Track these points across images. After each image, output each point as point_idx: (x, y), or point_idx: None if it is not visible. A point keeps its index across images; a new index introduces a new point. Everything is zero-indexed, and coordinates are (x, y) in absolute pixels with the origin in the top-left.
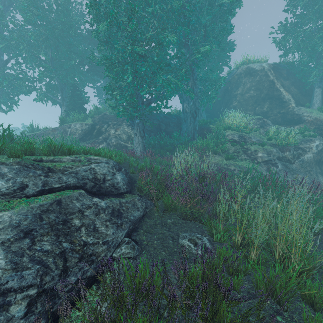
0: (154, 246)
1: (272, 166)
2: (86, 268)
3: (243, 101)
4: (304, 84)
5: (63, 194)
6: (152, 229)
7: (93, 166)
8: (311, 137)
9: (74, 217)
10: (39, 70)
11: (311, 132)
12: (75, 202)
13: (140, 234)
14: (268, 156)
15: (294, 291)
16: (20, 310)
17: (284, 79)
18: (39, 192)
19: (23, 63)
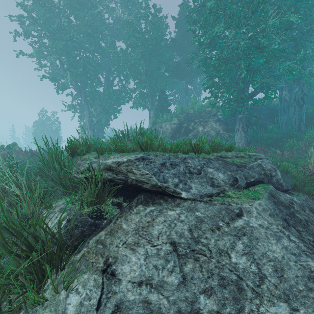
0: None
1: None
2: None
3: None
4: None
5: (265, 187)
6: None
7: (259, 162)
8: None
9: (293, 211)
10: (134, 82)
11: None
12: (278, 196)
13: None
14: None
15: None
16: None
17: None
18: (246, 184)
19: (124, 79)
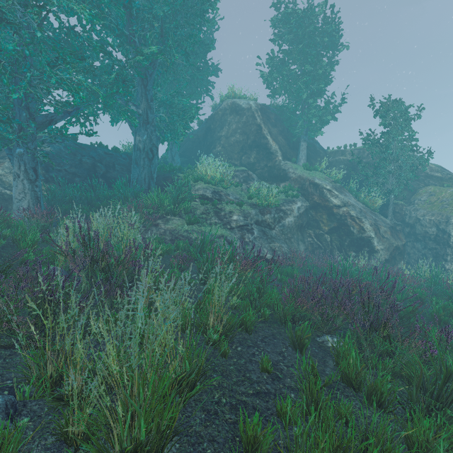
0: None
1: (247, 233)
2: None
3: (228, 146)
4: (292, 135)
5: None
6: None
7: None
8: (294, 198)
9: None
10: None
11: (295, 192)
12: None
13: None
14: (244, 219)
15: None
16: None
17: (273, 126)
18: None
19: None
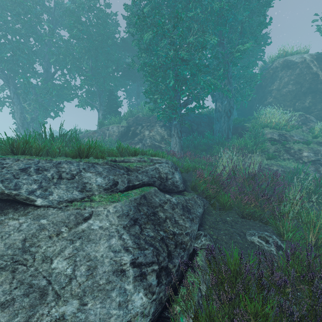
0: (225, 241)
1: (321, 167)
2: (182, 253)
3: (280, 96)
4: None
5: (144, 190)
6: (216, 226)
7: (157, 166)
8: None
9: (158, 210)
10: (80, 79)
11: None
12: (154, 197)
13: (207, 229)
14: (315, 155)
15: None
16: (153, 280)
17: None
18: (126, 188)
19: (68, 73)
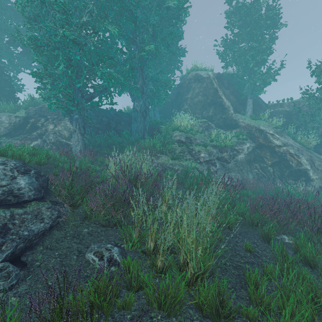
0: (49, 267)
1: (212, 166)
2: None
3: (193, 104)
4: (241, 94)
5: None
6: (57, 244)
7: None
8: (244, 140)
9: None
10: None
11: (244, 136)
12: None
13: (36, 252)
14: (209, 156)
15: (181, 301)
16: None
17: (226, 89)
18: None
19: None
